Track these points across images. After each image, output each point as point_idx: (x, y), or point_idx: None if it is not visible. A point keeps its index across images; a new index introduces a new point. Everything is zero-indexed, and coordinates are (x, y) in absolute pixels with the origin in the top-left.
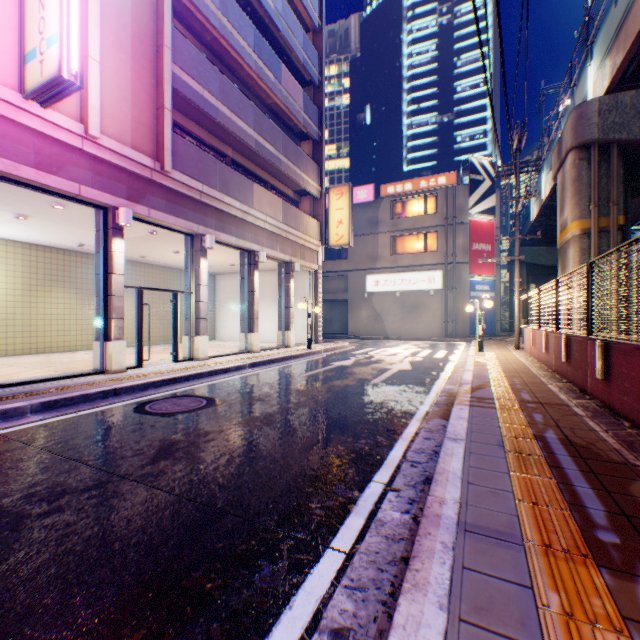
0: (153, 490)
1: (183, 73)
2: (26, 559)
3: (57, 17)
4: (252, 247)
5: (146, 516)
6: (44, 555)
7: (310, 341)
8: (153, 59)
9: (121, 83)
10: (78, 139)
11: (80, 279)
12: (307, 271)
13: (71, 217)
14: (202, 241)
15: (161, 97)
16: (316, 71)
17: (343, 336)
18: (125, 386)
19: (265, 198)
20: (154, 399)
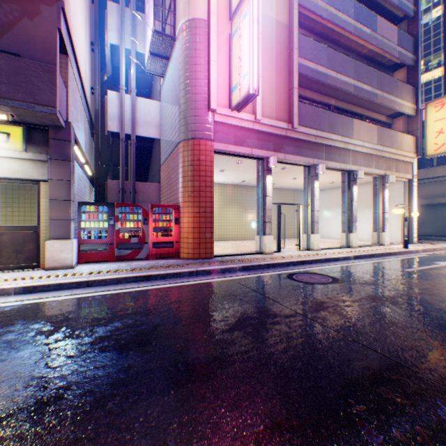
0: (324, 327)
1: (303, 61)
2: (276, 342)
3: (247, 62)
4: (350, 168)
5: (328, 341)
6: (283, 343)
7: (405, 241)
8: (286, 61)
9: (270, 83)
10: (251, 124)
11: (241, 200)
12: (399, 181)
13: (242, 167)
14: (315, 169)
15: (291, 82)
16: (410, 5)
17: (438, 238)
18: (277, 262)
19: (361, 128)
20: (295, 272)
